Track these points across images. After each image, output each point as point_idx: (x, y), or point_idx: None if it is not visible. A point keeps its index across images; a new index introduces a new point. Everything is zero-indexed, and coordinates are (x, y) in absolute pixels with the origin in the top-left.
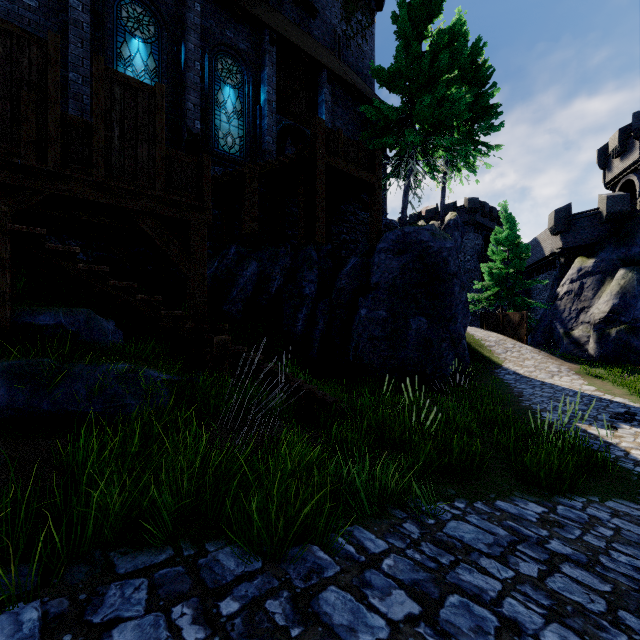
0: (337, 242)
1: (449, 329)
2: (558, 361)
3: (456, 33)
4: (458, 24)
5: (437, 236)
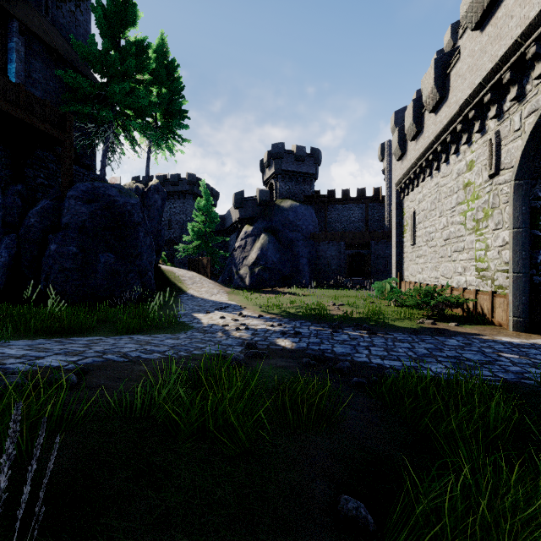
0: (32, 184)
1: (136, 264)
2: (222, 287)
3: (145, 48)
4: (161, 40)
5: (124, 193)
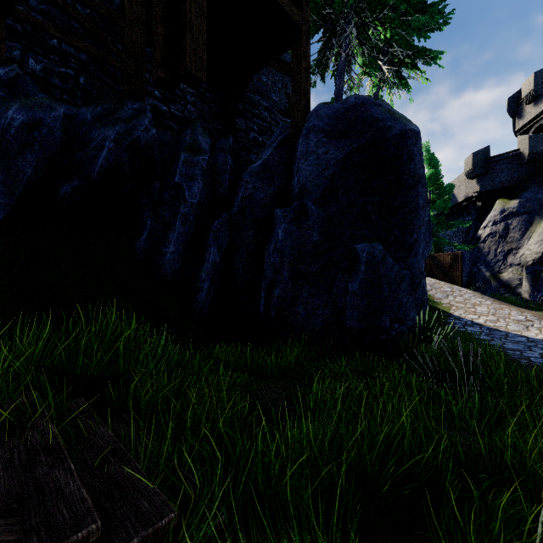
0: (244, 141)
1: (408, 263)
2: (512, 307)
3: None
4: None
5: (396, 115)
